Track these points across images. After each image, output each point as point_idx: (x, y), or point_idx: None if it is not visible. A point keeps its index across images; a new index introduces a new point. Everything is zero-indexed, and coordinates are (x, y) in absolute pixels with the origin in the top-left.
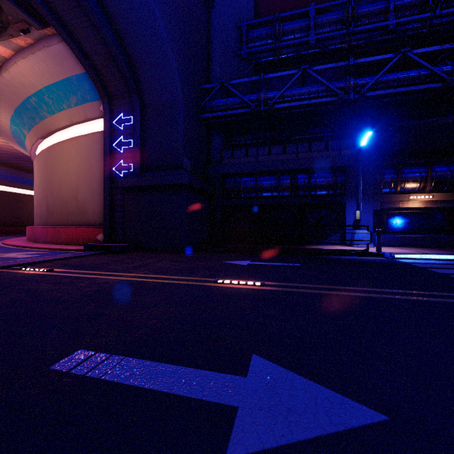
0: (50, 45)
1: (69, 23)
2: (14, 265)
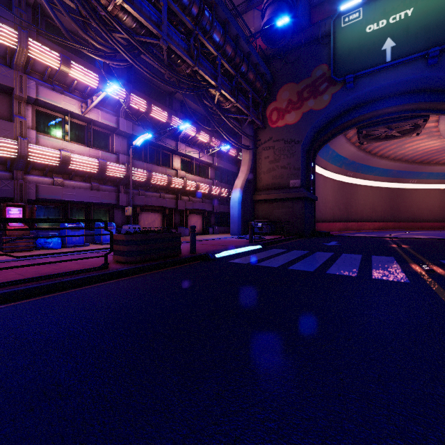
0: (440, 116)
1: (435, 108)
2: (394, 237)
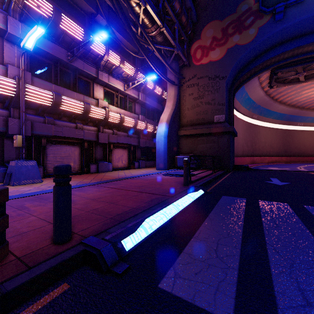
0: None
1: None
2: None
